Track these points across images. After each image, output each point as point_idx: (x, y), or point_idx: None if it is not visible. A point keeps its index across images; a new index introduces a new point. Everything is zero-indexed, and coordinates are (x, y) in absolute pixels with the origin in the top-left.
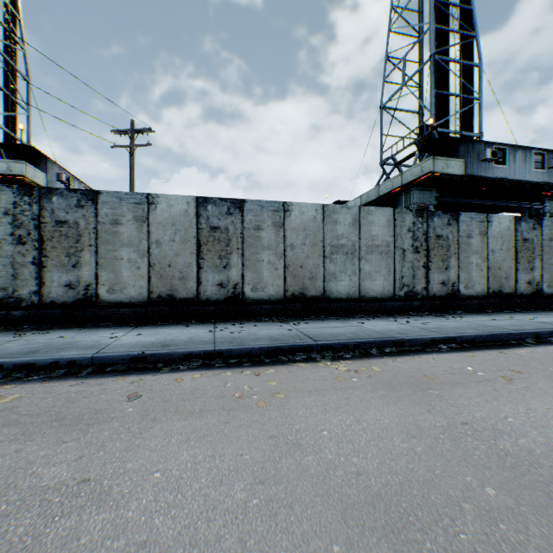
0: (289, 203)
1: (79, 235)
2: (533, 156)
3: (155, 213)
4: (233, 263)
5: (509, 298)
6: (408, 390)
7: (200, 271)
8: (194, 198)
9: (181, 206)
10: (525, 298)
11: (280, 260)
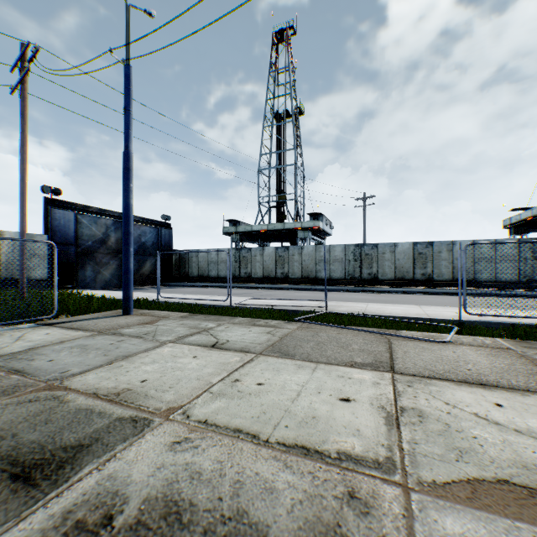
0: (454, 241)
1: (372, 258)
2: None
3: (397, 249)
4: (428, 266)
5: None
6: (482, 299)
7: (414, 269)
8: (412, 242)
9: (406, 246)
10: None
11: (450, 265)
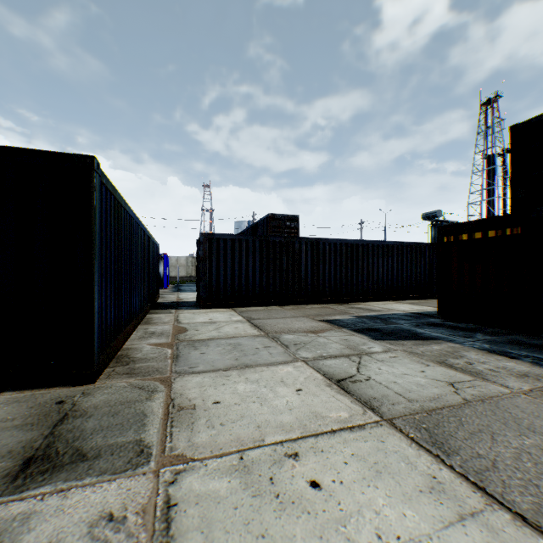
0: None
1: None
2: None
3: None
4: None
5: None
6: None
7: None
8: None
9: None
10: None
11: None
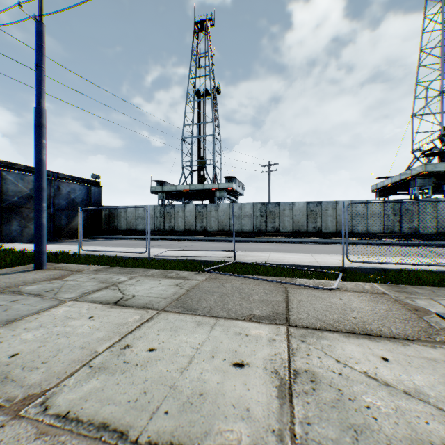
0: (338, 201)
1: (275, 214)
2: None
3: (294, 207)
4: (318, 221)
5: None
6: (358, 247)
7: (307, 223)
8: (306, 202)
9: (301, 204)
10: None
11: (334, 220)
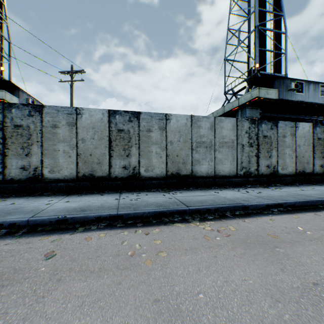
0: (169, 114)
1: (30, 134)
2: (320, 88)
3: (81, 120)
4: (133, 153)
5: (309, 176)
6: (260, 248)
7: (111, 158)
8: (107, 110)
9: (98, 115)
10: (319, 176)
11: (163, 151)
